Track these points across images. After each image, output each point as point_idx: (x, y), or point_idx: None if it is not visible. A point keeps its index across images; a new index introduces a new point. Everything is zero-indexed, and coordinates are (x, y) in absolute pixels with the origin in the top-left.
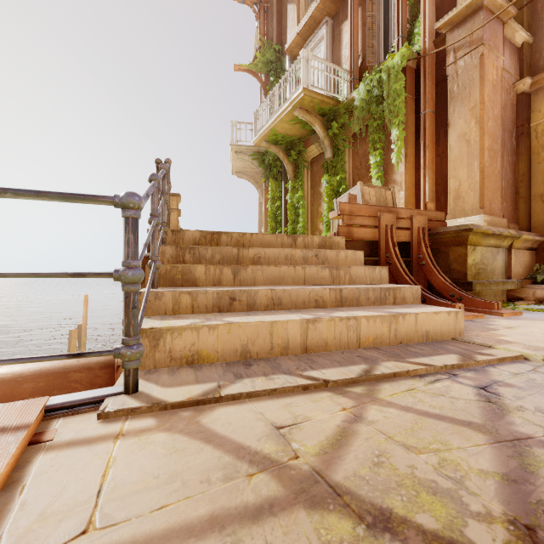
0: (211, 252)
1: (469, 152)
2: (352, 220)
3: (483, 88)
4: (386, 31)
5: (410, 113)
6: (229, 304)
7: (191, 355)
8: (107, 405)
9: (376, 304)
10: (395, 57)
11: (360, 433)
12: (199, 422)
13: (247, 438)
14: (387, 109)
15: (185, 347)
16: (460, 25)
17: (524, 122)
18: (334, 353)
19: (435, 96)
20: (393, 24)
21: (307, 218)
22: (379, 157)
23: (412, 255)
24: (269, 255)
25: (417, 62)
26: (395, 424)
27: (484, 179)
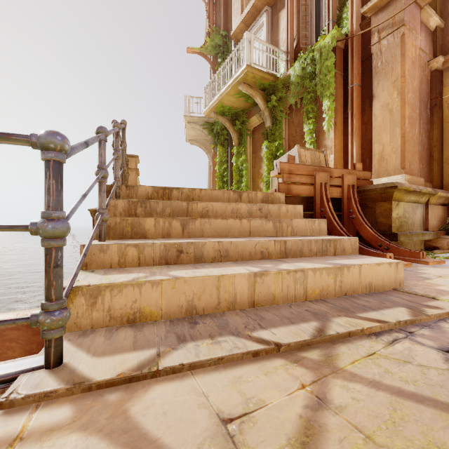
0: (161, 206)
1: (392, 120)
2: (291, 178)
3: (404, 64)
4: (317, 18)
5: (339, 87)
6: (176, 257)
7: (133, 313)
8: (16, 388)
9: (318, 255)
10: (326, 38)
11: (330, 430)
12: (127, 411)
13: (185, 442)
14: (319, 83)
15: (126, 304)
16: (383, 9)
17: (437, 95)
18: (282, 306)
19: (361, 72)
20: (323, 11)
21: (249, 178)
22: (312, 125)
23: (343, 209)
24: (217, 209)
25: (345, 43)
26: (369, 412)
27: (404, 143)
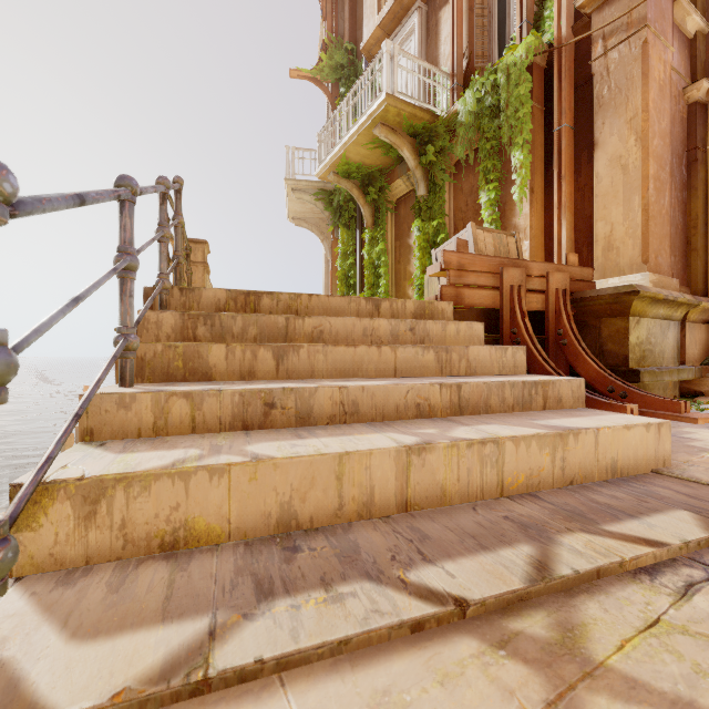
0: (241, 323)
1: (626, 183)
2: (462, 278)
3: (647, 90)
4: (501, 20)
5: (539, 130)
6: (262, 415)
7: (171, 531)
8: None
9: (515, 410)
10: (518, 50)
11: None
12: None
13: None
14: (505, 124)
15: (158, 514)
16: (612, 1)
17: (699, 144)
18: (459, 509)
19: (574, 105)
20: (512, 6)
21: (391, 280)
22: (494, 193)
23: (548, 330)
24: (338, 328)
25: (548, 58)
26: None
27: (648, 221)
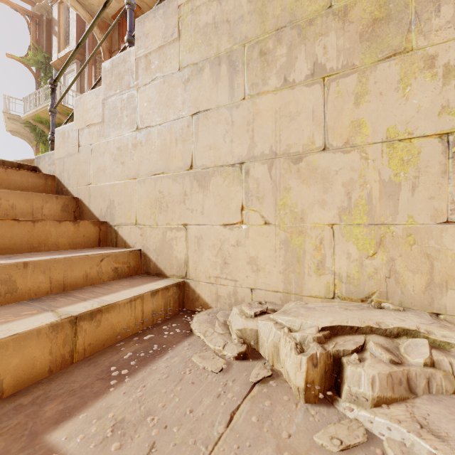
0: None
1: None
2: None
3: None
4: None
5: None
6: None
7: None
8: None
9: None
10: None
11: None
12: None
13: None
14: None
15: None
16: None
17: None
18: None
19: None
20: None
21: None
22: None
23: None
24: None
25: None
26: None
27: None
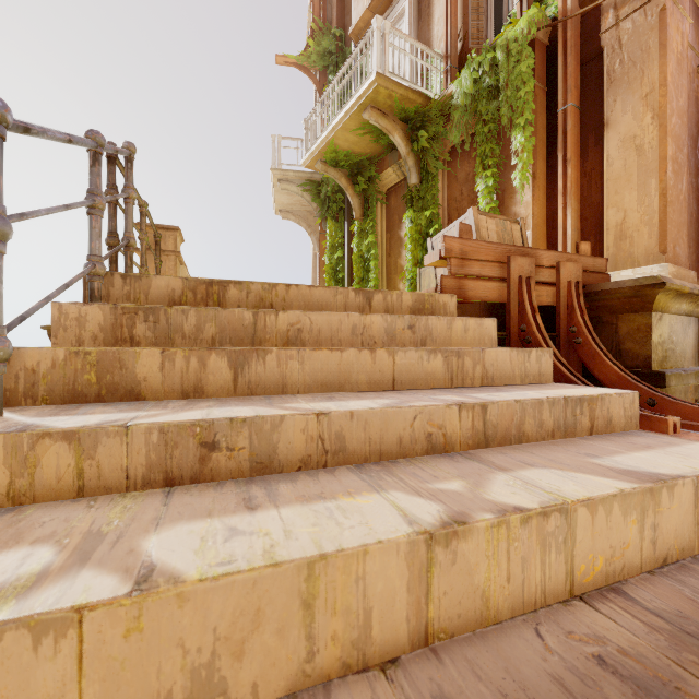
0: (195, 319)
1: (641, 165)
2: (465, 267)
3: (665, 62)
4: None
5: (541, 112)
6: (197, 461)
7: None
8: None
9: (556, 436)
10: (519, 24)
11: None
12: None
13: None
14: (505, 104)
15: None
16: None
17: None
18: (513, 636)
19: (580, 84)
20: None
21: (381, 274)
22: (492, 179)
23: (559, 327)
24: (320, 326)
25: (551, 34)
26: None
27: (666, 207)
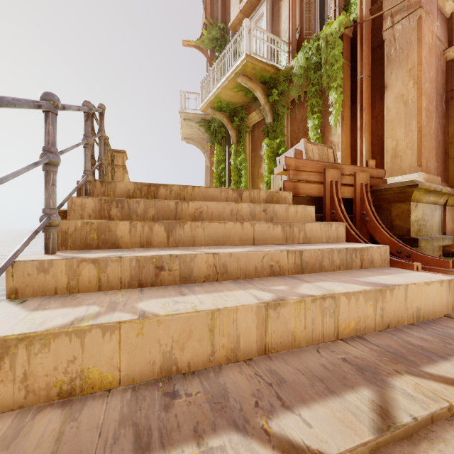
0: (143, 206)
1: (407, 112)
2: (298, 175)
3: (421, 50)
4: (322, 6)
5: (347, 78)
6: (154, 275)
7: (68, 381)
8: None
9: (341, 269)
10: (333, 24)
11: None
12: None
13: None
14: (325, 74)
15: (56, 367)
16: None
17: (453, 88)
18: (306, 352)
19: (371, 62)
20: None
21: (248, 178)
22: (317, 120)
23: (356, 211)
24: (213, 210)
25: (353, 30)
26: None
27: (421, 138)
